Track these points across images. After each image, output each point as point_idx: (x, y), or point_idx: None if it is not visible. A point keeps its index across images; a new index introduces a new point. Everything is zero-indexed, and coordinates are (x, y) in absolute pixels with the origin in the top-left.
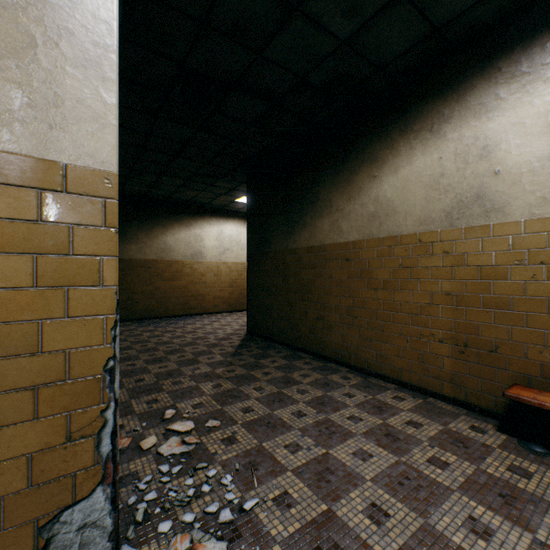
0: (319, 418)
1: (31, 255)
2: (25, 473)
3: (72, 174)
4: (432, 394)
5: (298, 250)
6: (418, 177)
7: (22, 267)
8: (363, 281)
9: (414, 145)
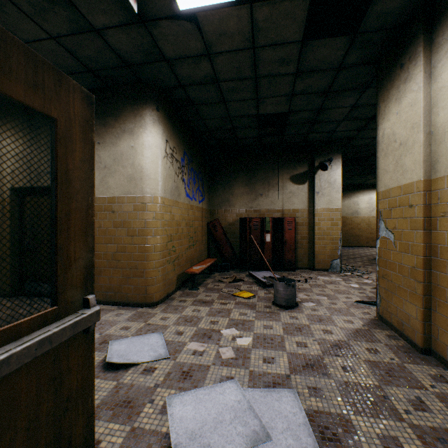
0: None
1: (329, 222)
2: (329, 252)
3: (334, 209)
4: None
5: None
6: None
7: (328, 223)
8: None
9: None
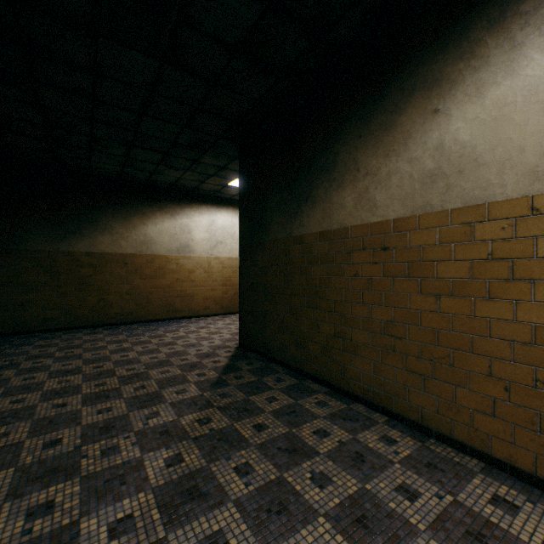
0: None
1: None
2: None
3: None
4: None
5: (306, 237)
6: (533, 94)
7: None
8: (412, 281)
9: (522, 39)
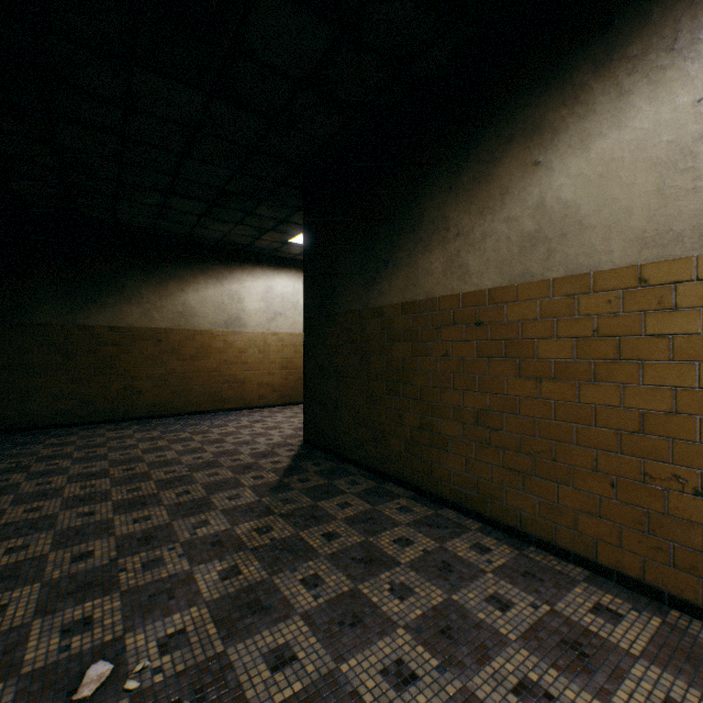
0: (448, 693)
1: None
2: None
3: None
4: (677, 603)
5: (386, 309)
6: (640, 150)
7: None
8: (510, 363)
9: (629, 86)
